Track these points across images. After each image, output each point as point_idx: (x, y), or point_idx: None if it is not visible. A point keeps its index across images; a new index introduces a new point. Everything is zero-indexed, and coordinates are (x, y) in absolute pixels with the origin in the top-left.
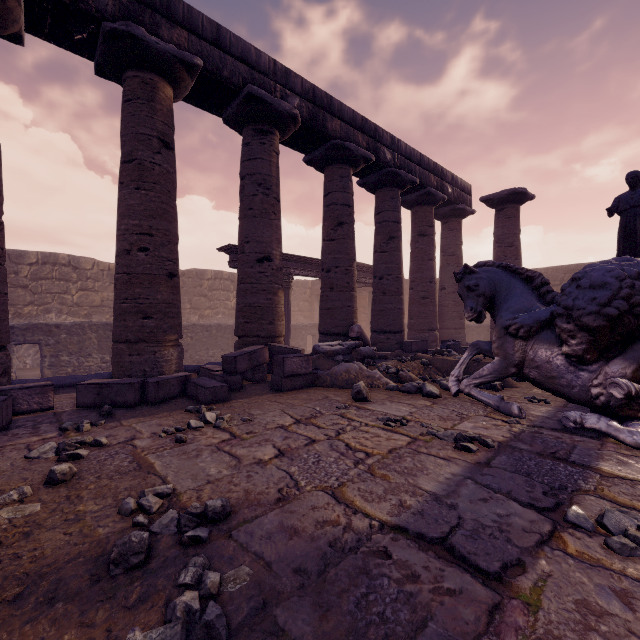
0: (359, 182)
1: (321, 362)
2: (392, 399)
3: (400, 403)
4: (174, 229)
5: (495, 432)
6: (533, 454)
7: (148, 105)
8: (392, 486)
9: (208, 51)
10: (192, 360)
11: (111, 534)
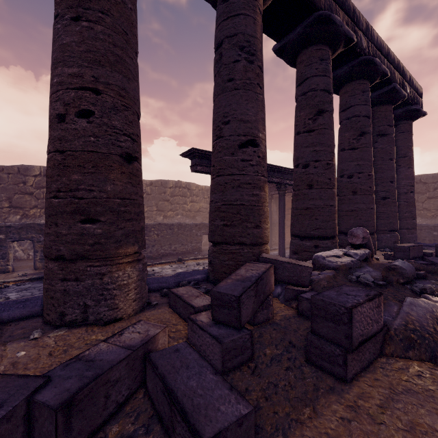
0: None
1: None
2: None
3: None
4: (133, 91)
5: None
6: None
7: None
8: None
9: None
10: (158, 253)
11: None
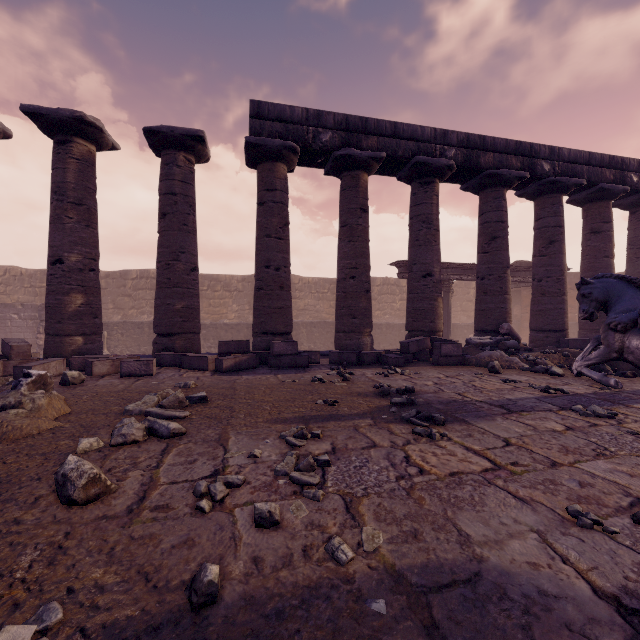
0: (517, 194)
1: (471, 350)
2: (520, 374)
3: (524, 376)
4: (368, 262)
5: (581, 390)
6: (593, 398)
7: (355, 190)
8: (489, 395)
9: (389, 143)
10: None
11: (374, 390)
